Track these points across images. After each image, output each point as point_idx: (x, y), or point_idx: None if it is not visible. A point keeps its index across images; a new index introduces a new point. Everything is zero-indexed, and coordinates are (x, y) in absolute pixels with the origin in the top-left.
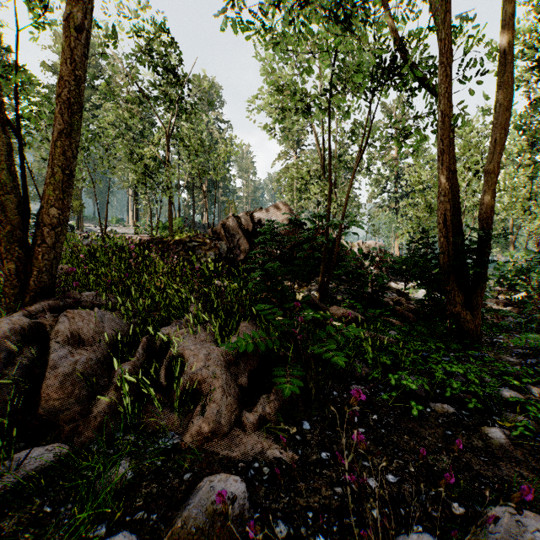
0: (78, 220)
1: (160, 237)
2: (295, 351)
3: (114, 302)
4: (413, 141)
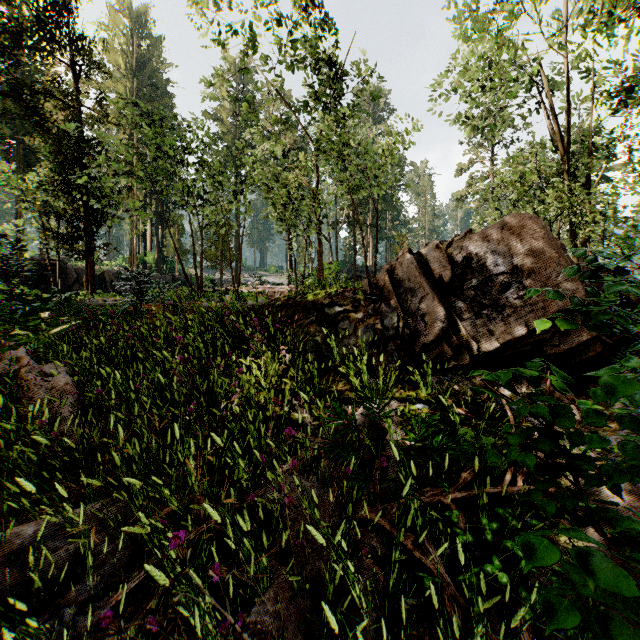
0: (235, 272)
1: (287, 297)
2: None
3: None
4: None
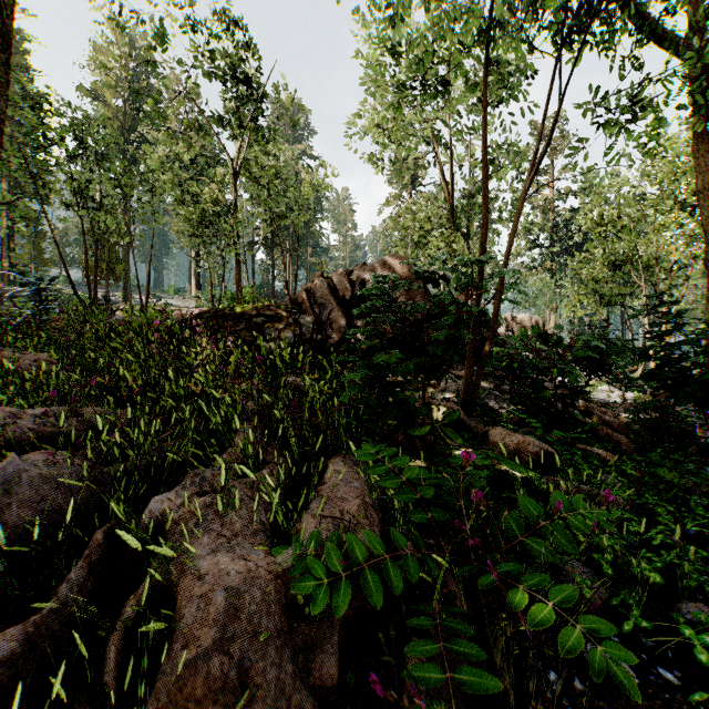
0: (124, 290)
1: (215, 309)
2: (449, 559)
3: (91, 426)
4: (646, 125)
